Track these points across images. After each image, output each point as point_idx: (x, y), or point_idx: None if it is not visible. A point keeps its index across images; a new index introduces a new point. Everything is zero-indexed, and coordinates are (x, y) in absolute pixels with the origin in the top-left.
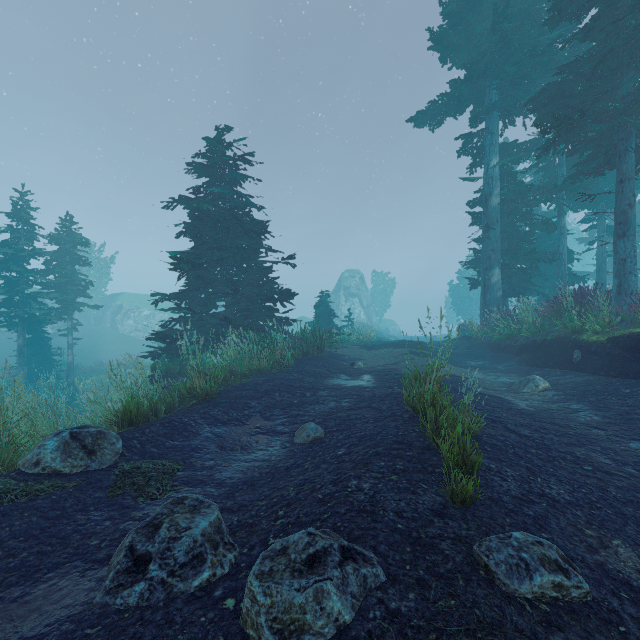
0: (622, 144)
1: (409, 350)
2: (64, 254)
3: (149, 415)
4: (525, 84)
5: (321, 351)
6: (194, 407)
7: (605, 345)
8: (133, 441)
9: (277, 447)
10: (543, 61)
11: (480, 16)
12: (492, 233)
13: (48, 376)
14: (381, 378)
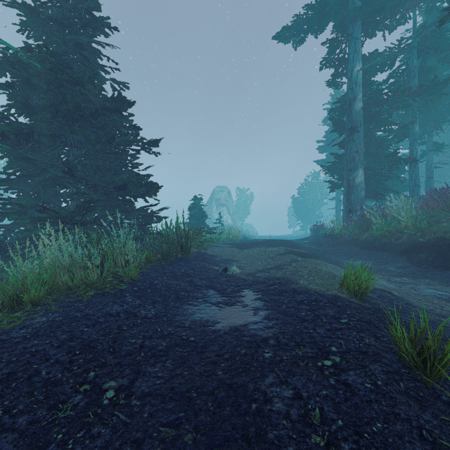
0: None
1: (285, 249)
2: None
3: None
4: None
5: (187, 252)
6: None
7: None
8: None
9: None
10: None
11: None
12: (356, 135)
13: None
14: (275, 301)
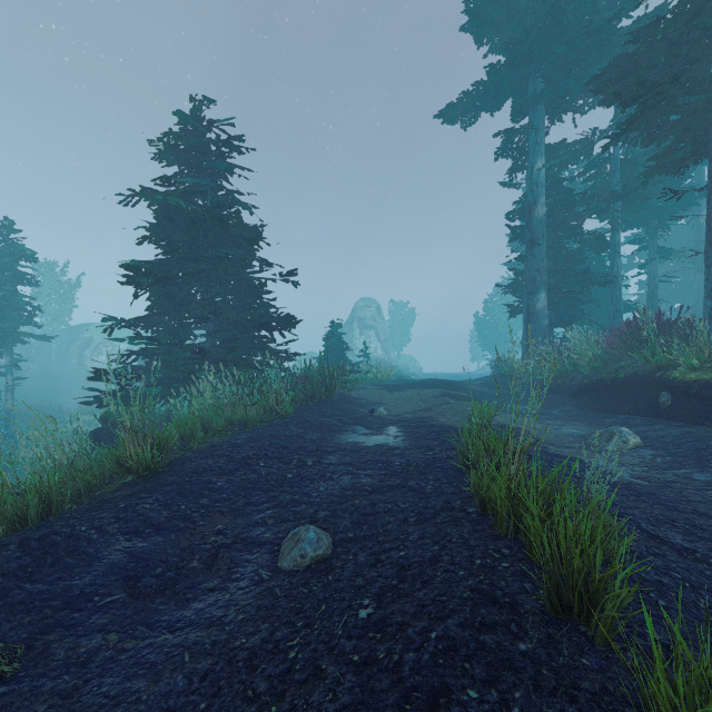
0: None
1: (442, 391)
2: (1, 270)
3: (29, 513)
4: (577, 71)
5: (331, 394)
6: (115, 494)
7: None
8: None
9: (244, 581)
10: (599, 43)
11: None
12: (537, 250)
13: None
14: (413, 432)
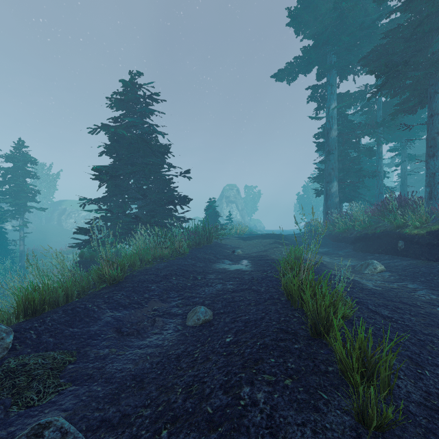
0: (432, 88)
1: (274, 240)
2: (17, 169)
3: (59, 300)
4: (355, 50)
5: (210, 242)
6: (101, 292)
7: (425, 237)
8: (30, 332)
9: (170, 330)
10: (368, 34)
11: (323, 1)
12: (332, 157)
13: (4, 261)
14: (256, 263)
